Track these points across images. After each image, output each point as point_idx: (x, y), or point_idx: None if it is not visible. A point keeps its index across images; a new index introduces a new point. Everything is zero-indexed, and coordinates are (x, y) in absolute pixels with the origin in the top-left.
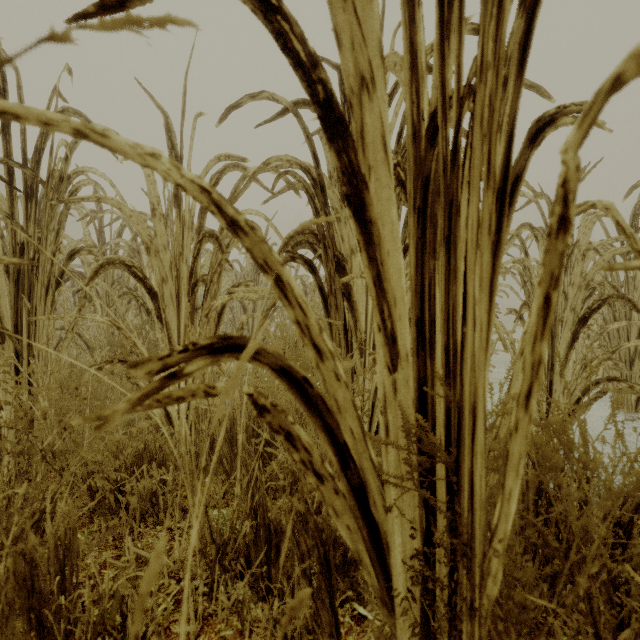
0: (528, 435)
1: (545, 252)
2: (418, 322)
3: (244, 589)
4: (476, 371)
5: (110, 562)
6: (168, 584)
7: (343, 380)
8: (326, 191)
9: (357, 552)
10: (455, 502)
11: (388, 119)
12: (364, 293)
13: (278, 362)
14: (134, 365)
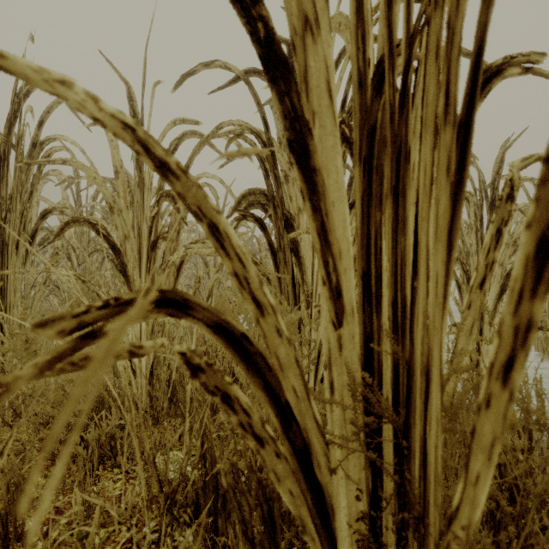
0: (507, 416)
1: (538, 183)
2: (364, 276)
3: (189, 543)
4: (430, 329)
5: (65, 507)
6: (118, 531)
7: (285, 337)
8: (275, 154)
9: (300, 519)
10: (404, 468)
11: (333, 64)
12: (311, 249)
13: (214, 319)
14: (41, 325)
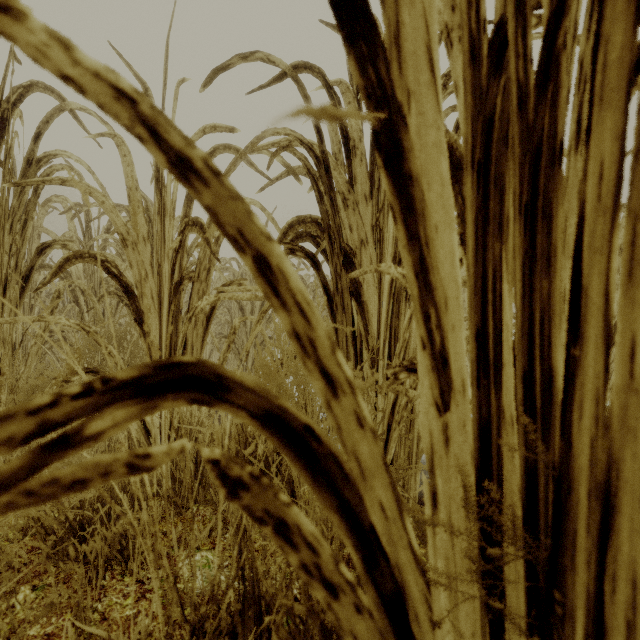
0: None
1: None
2: (478, 334)
3: None
4: (613, 428)
5: (59, 634)
6: None
7: (369, 430)
8: (331, 172)
9: None
10: (553, 632)
11: (435, 23)
12: (376, 292)
13: (262, 407)
14: None
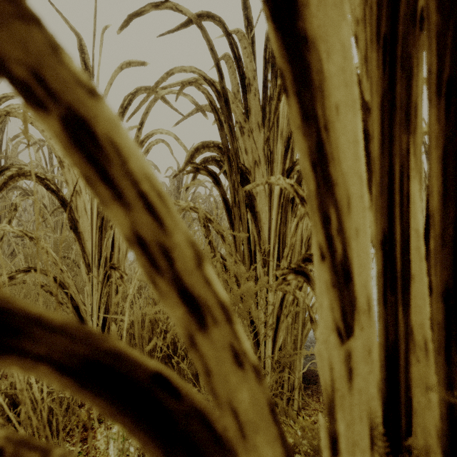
0: None
1: None
2: (384, 241)
3: None
4: None
5: None
6: None
7: (250, 371)
8: (230, 104)
9: None
10: None
11: None
12: (267, 204)
13: (78, 358)
14: None
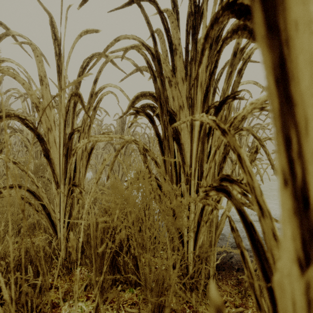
0: None
1: None
2: None
3: None
4: None
5: None
6: None
7: None
8: (161, 64)
9: None
10: None
11: None
12: (189, 138)
13: None
14: None
